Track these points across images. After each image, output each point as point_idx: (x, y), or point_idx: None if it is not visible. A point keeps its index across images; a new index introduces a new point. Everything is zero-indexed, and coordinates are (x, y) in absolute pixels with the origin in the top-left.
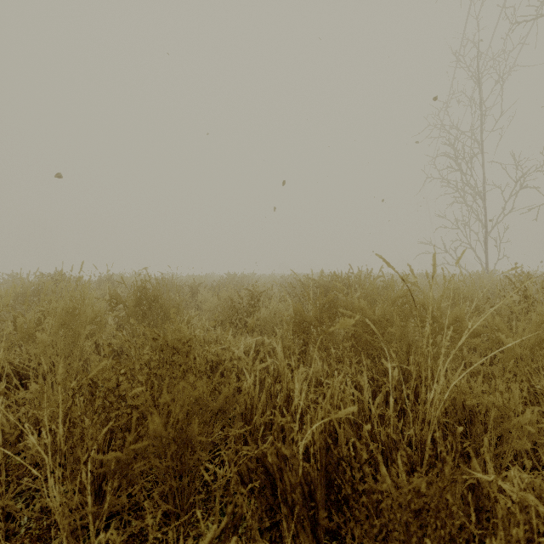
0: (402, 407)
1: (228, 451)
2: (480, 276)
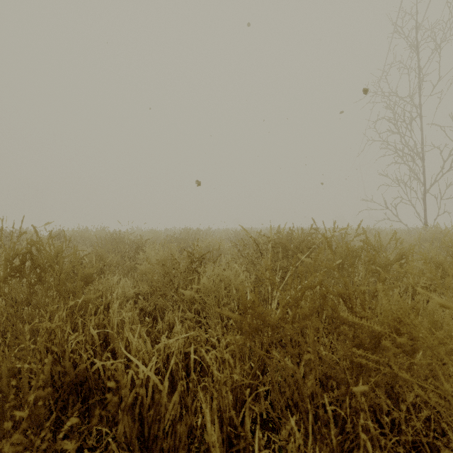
0: None
1: None
2: (435, 232)
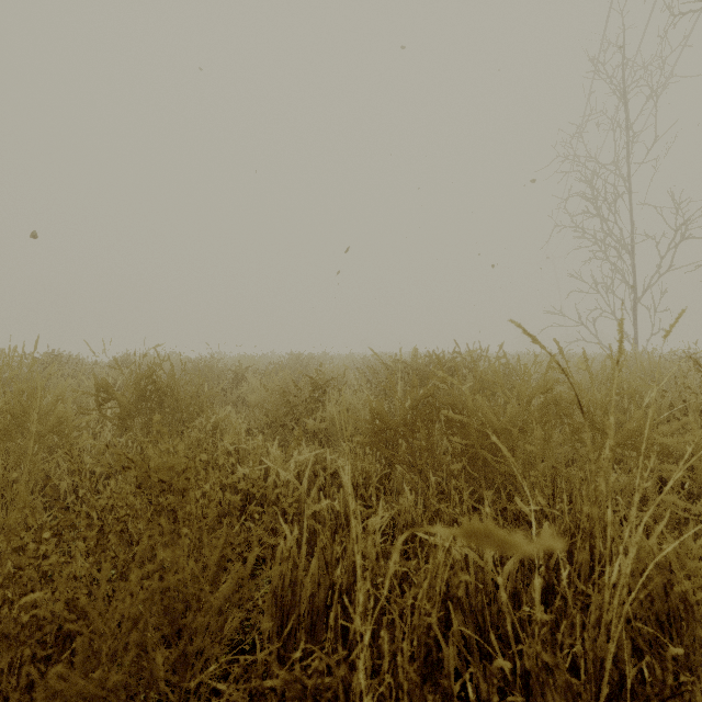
0: (551, 582)
1: (233, 696)
2: (632, 357)
